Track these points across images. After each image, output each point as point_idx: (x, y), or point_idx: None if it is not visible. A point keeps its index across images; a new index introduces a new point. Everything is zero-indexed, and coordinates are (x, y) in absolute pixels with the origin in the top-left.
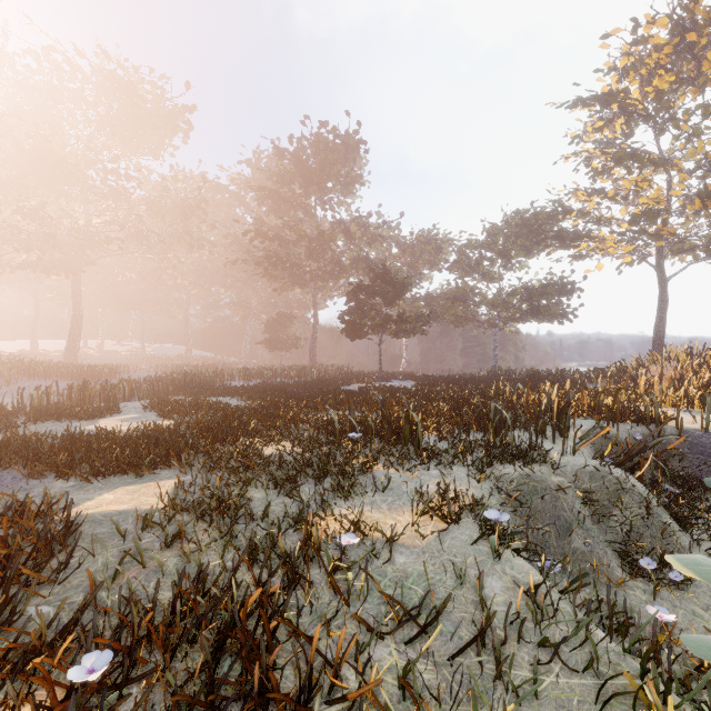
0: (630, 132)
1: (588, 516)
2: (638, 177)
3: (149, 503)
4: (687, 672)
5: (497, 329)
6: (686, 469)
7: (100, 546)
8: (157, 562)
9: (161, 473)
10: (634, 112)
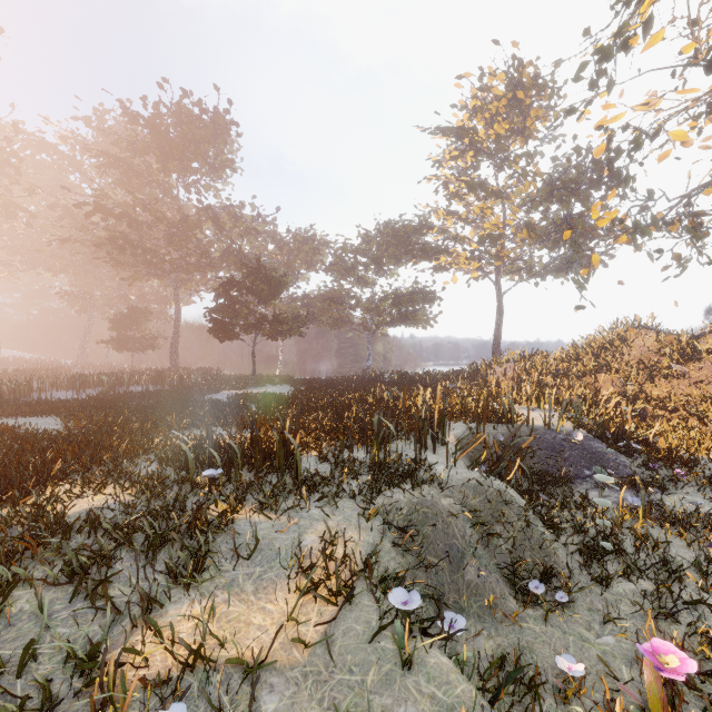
0: (477, 165)
1: (479, 540)
2: (484, 204)
3: None
4: None
5: (370, 332)
6: (536, 464)
7: None
8: None
9: None
10: (481, 149)
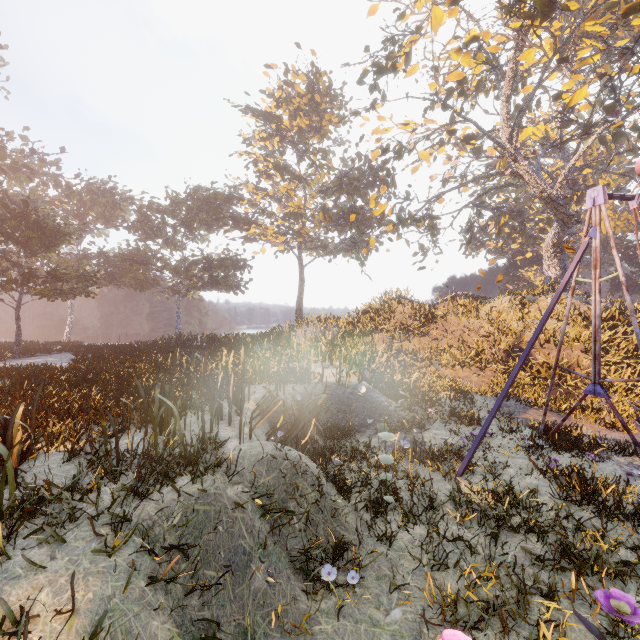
0: (283, 151)
1: (269, 532)
2: (288, 185)
3: None
4: None
5: (180, 295)
6: (329, 418)
7: None
8: None
9: None
10: (286, 136)
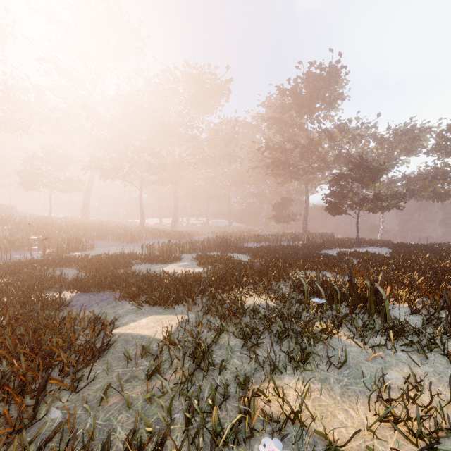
0: None
1: None
2: None
3: (159, 333)
4: None
5: None
6: None
7: (116, 363)
8: (134, 393)
9: (179, 308)
10: None
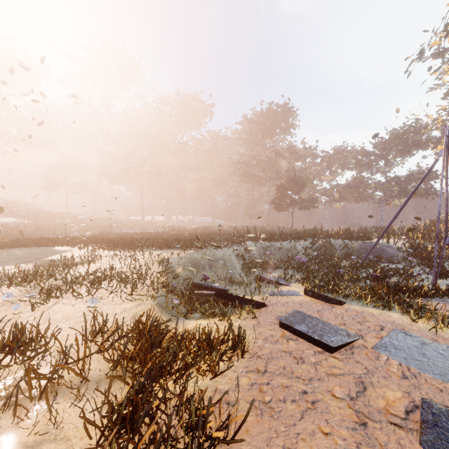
0: None
1: (276, 250)
2: None
3: None
4: (260, 262)
5: (383, 203)
6: (356, 254)
7: None
8: None
9: None
10: None
